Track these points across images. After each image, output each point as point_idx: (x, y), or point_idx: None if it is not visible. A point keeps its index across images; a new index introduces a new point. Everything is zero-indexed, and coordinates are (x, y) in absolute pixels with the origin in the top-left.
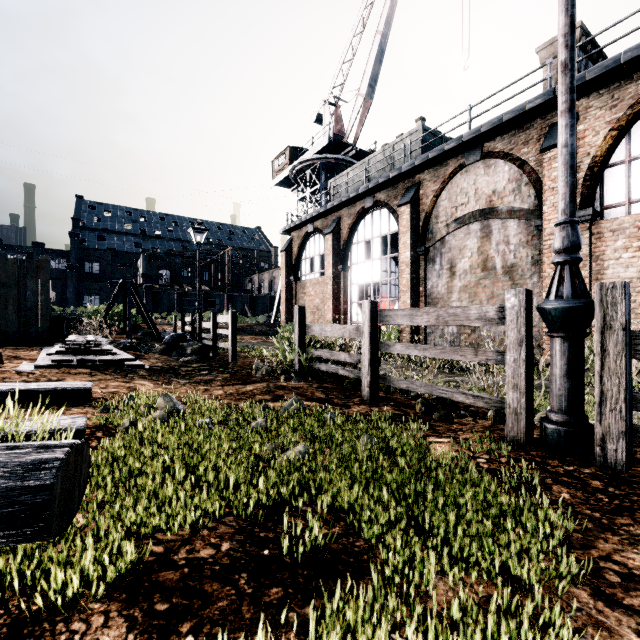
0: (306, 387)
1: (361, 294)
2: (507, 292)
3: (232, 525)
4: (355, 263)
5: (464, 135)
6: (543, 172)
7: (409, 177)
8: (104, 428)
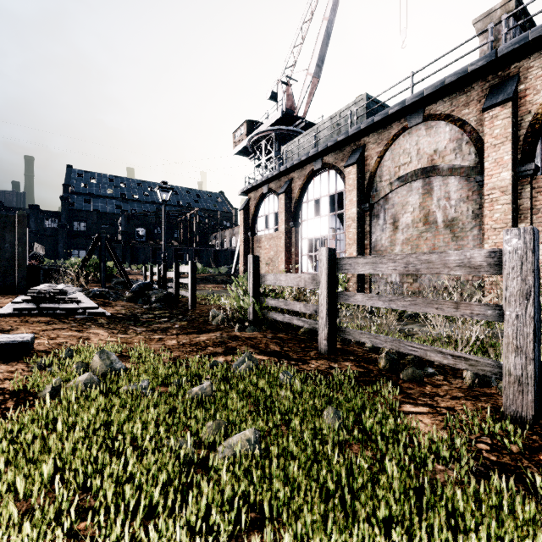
0: (260, 338)
1: (310, 248)
2: (506, 232)
3: None
4: (305, 220)
5: (407, 99)
6: (485, 130)
7: (355, 140)
8: (22, 394)
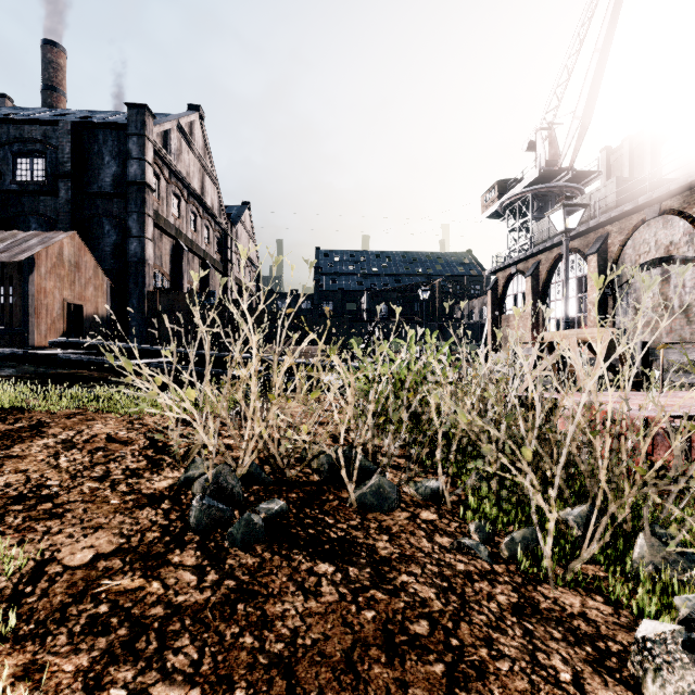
0: None
1: (572, 324)
2: None
3: None
4: (553, 300)
5: (639, 200)
6: None
7: (598, 229)
8: None
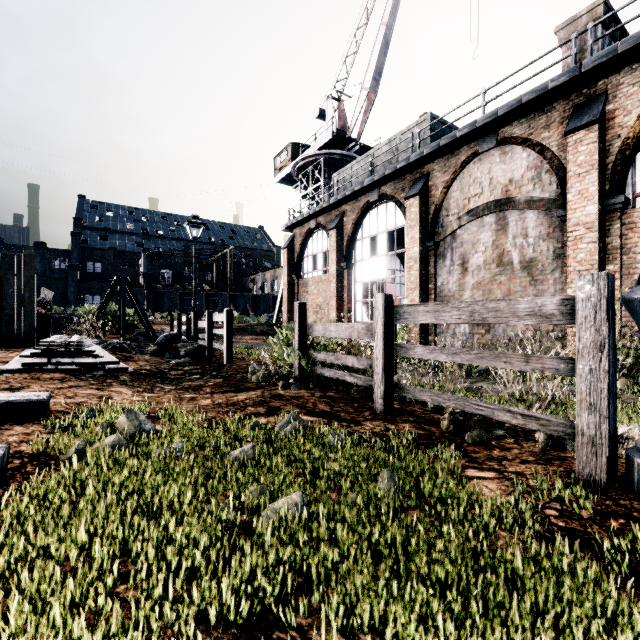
0: (307, 396)
1: (365, 293)
2: (579, 278)
3: None
4: (360, 260)
5: (478, 120)
6: (568, 157)
7: (417, 168)
8: (42, 457)
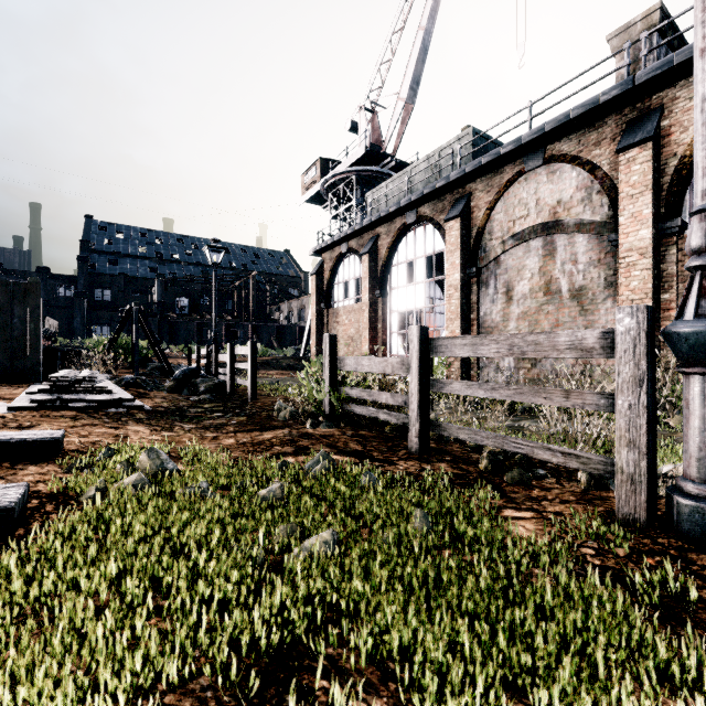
0: (338, 435)
1: (401, 323)
2: (618, 310)
3: (204, 699)
4: (395, 287)
5: (524, 136)
6: (620, 176)
7: (458, 187)
8: (61, 497)
